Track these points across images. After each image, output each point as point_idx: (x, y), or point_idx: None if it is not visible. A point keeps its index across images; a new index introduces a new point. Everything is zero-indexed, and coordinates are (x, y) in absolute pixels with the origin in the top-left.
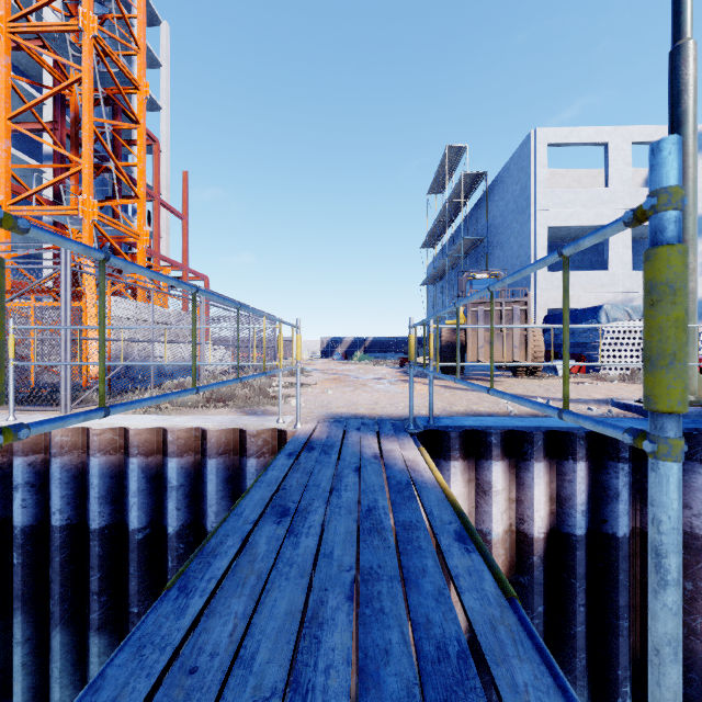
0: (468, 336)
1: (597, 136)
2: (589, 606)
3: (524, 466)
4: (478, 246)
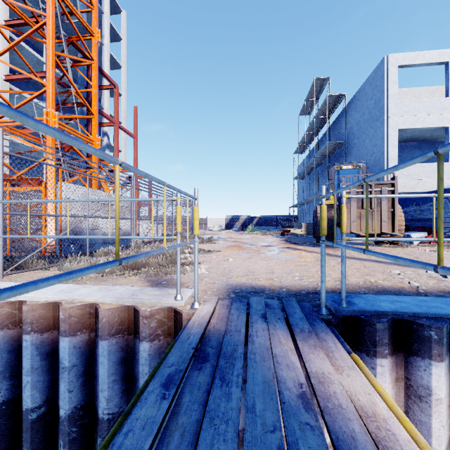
0: None
1: (439, 57)
2: None
3: None
4: (339, 148)
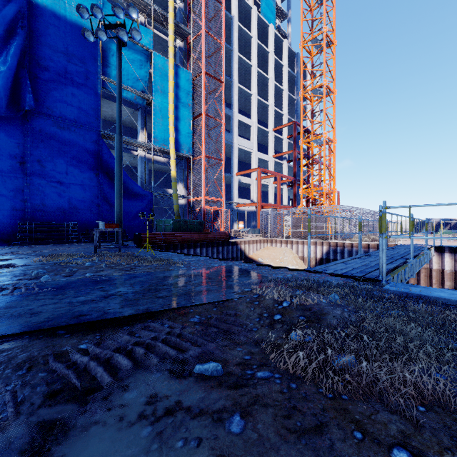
0: None
1: None
2: None
3: None
4: None
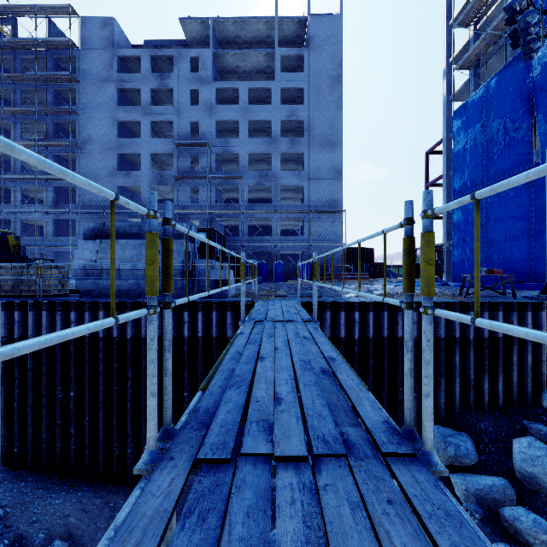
0: None
1: None
2: None
3: None
4: None
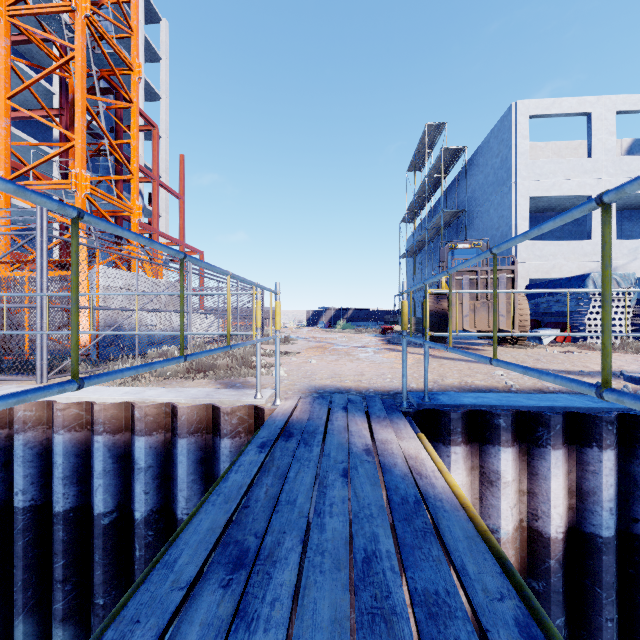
0: (453, 304)
1: (579, 106)
2: (617, 619)
3: (538, 453)
4: (457, 218)
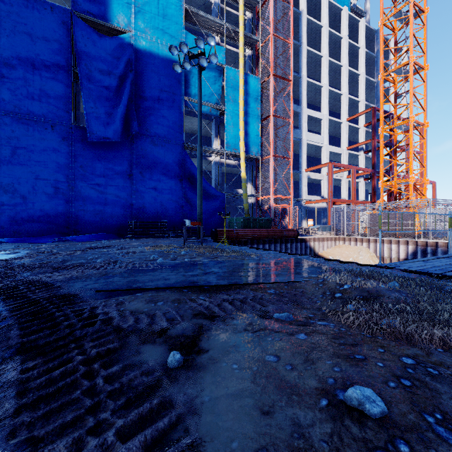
0: None
1: None
2: None
3: None
4: None
